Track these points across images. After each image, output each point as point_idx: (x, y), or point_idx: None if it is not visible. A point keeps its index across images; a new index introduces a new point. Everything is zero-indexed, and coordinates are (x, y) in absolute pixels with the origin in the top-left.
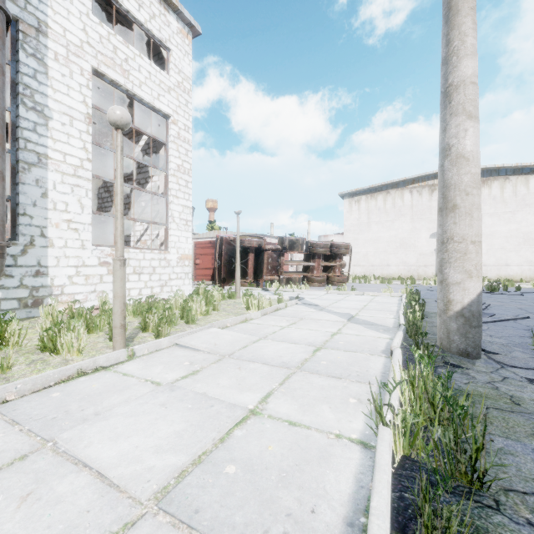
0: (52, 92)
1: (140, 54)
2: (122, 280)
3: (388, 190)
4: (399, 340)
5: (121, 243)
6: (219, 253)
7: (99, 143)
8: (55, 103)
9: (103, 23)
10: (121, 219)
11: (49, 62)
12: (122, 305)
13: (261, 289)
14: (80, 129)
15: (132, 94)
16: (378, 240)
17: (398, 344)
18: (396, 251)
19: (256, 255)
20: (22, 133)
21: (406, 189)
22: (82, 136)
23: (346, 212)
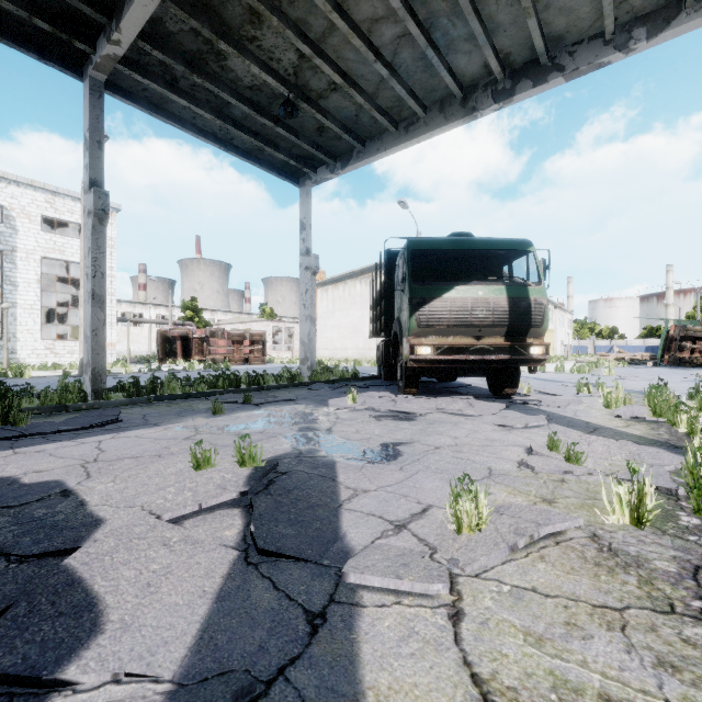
0: (19, 275)
1: (73, 239)
2: (6, 354)
3: (346, 281)
4: (77, 372)
5: (6, 343)
6: (157, 341)
7: (47, 291)
8: (21, 279)
9: (48, 233)
10: (6, 336)
11: (18, 262)
12: (6, 361)
13: (175, 365)
14: (34, 287)
15: (68, 261)
16: (340, 326)
17: (71, 373)
18: (351, 336)
19: (185, 342)
20: (5, 295)
21: (358, 280)
22: (35, 290)
23: (319, 300)
